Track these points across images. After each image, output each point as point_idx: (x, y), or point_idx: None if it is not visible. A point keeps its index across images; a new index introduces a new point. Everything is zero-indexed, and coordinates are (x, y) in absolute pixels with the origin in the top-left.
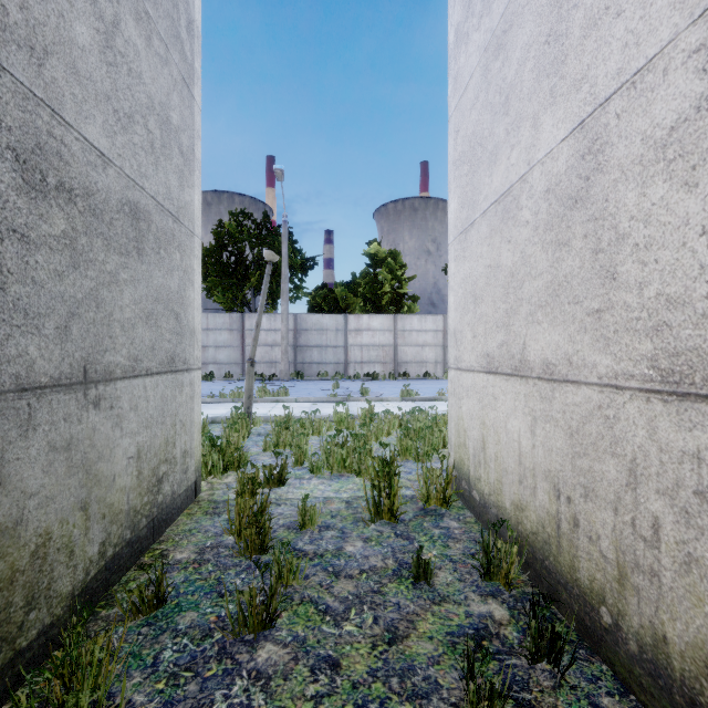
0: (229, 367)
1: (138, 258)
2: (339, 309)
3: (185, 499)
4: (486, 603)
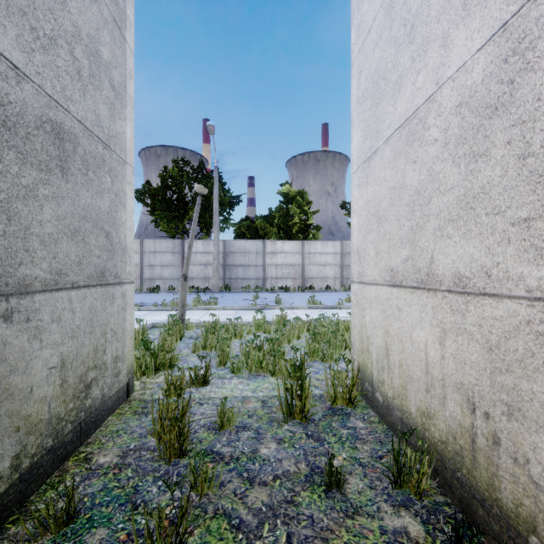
0: (172, 282)
1: (62, 176)
2: (258, 236)
3: (116, 400)
4: (399, 516)
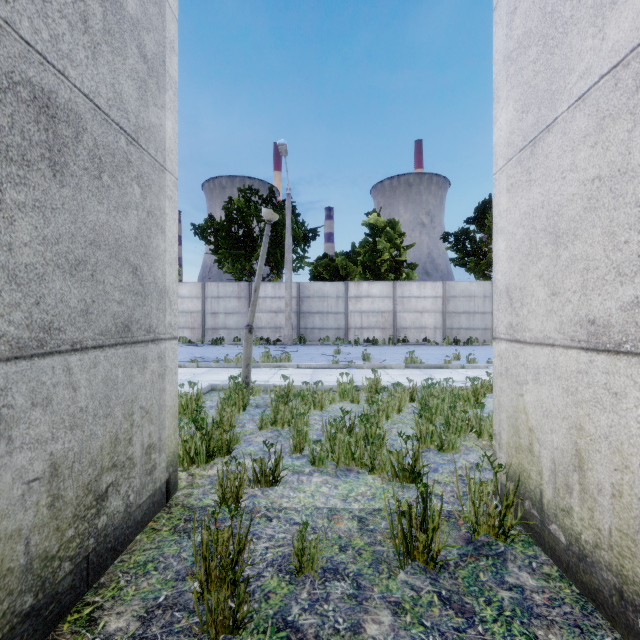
0: (237, 332)
1: (53, 175)
2: (339, 277)
3: (149, 507)
4: None
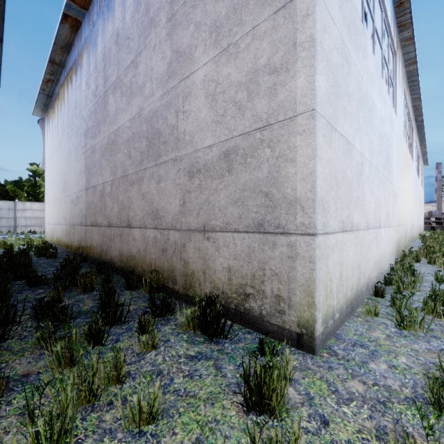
0: None
1: None
2: (9, 196)
3: None
4: None
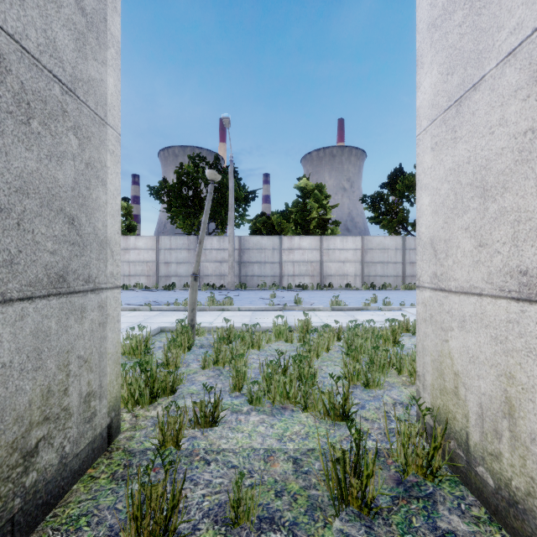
0: (187, 279)
1: None
2: (274, 232)
3: (88, 455)
4: None
